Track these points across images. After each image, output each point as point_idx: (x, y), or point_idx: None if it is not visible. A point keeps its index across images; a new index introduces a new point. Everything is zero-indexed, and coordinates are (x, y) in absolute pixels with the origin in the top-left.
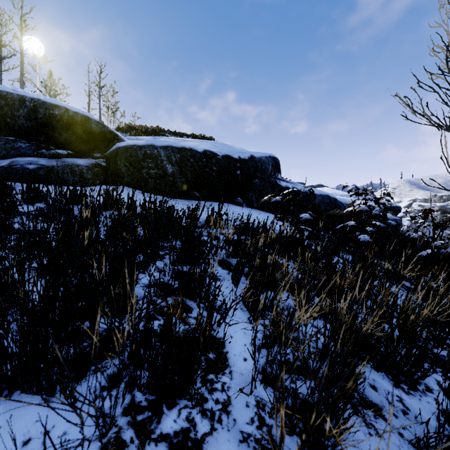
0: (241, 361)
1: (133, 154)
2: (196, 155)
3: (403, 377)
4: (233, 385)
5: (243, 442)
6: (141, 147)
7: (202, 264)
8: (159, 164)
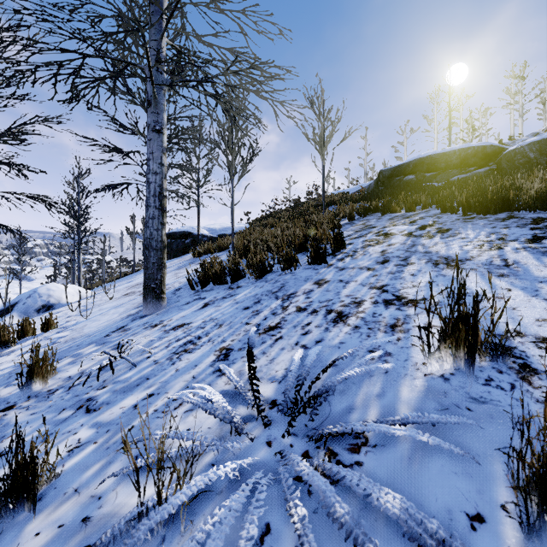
0: None
1: (509, 155)
2: None
3: None
4: None
5: None
6: (513, 150)
7: None
8: (524, 155)
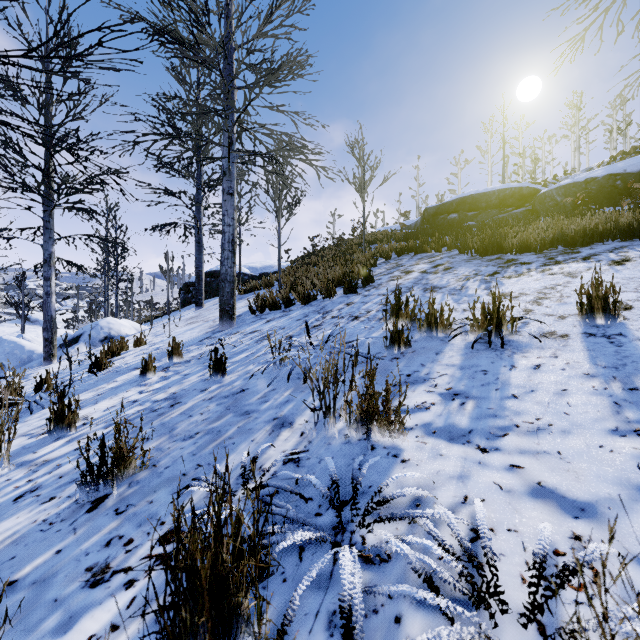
0: None
1: (540, 198)
2: (577, 185)
3: None
4: None
5: None
6: (544, 193)
7: None
8: (553, 199)
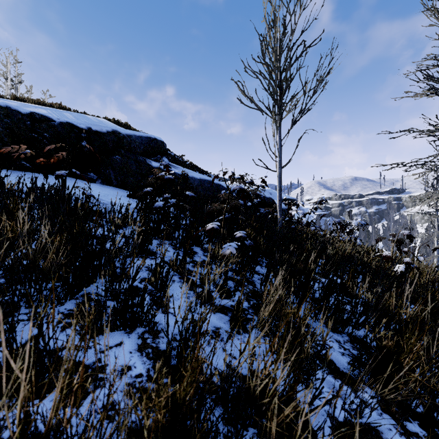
0: None
1: None
2: (15, 115)
3: None
4: None
5: None
6: None
7: None
8: None
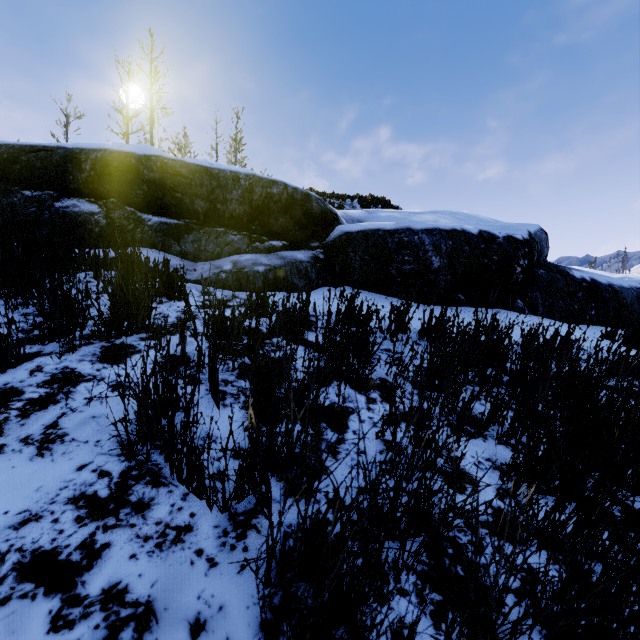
0: None
1: (379, 243)
2: (471, 239)
3: None
4: None
5: None
6: (391, 232)
7: None
8: (421, 257)
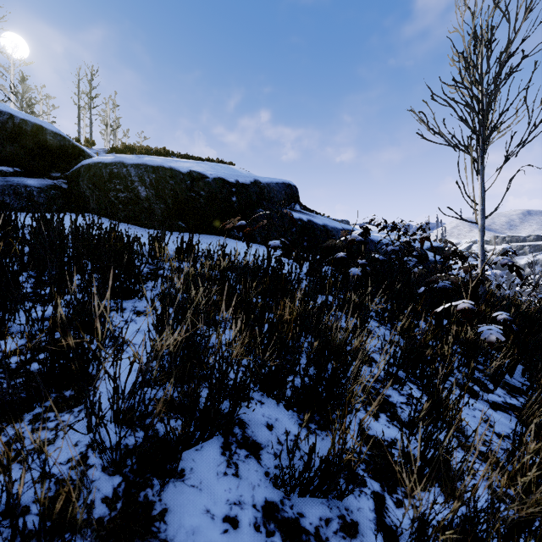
0: (106, 398)
1: (98, 173)
2: (178, 176)
3: (319, 416)
4: (73, 424)
5: (38, 483)
6: (107, 164)
7: (136, 298)
8: (130, 186)
